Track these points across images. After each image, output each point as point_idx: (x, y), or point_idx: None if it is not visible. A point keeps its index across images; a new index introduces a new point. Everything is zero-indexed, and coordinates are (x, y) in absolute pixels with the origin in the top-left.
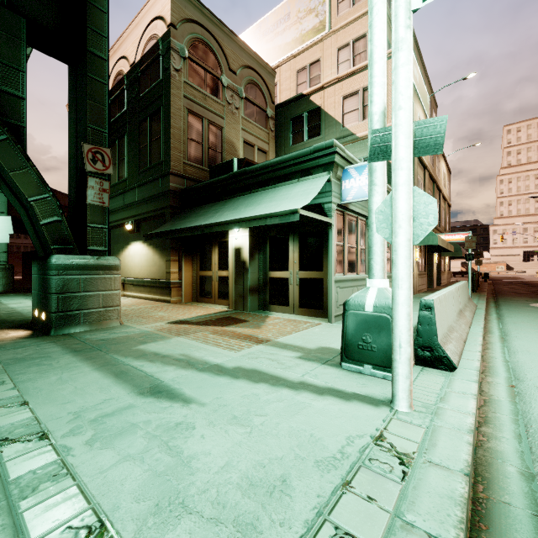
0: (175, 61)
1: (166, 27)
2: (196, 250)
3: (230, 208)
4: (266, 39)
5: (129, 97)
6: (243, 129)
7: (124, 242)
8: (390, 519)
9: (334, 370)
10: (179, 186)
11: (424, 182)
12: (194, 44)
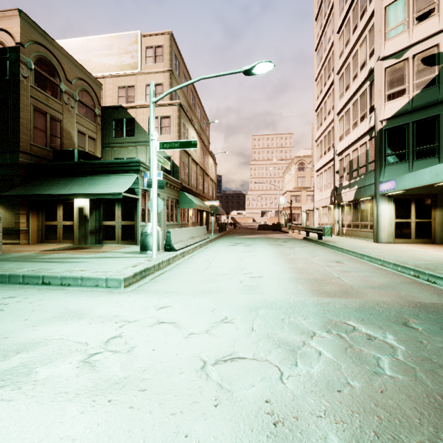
0: (23, 71)
1: (15, 43)
2: (41, 207)
3: (77, 184)
4: (94, 54)
5: None
6: (77, 122)
7: None
8: (143, 264)
9: (137, 254)
10: (27, 160)
11: (196, 172)
12: (39, 59)
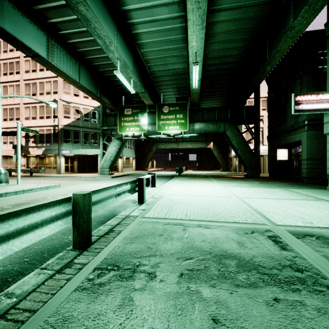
0: None
1: None
2: None
3: None
4: None
5: None
6: None
7: None
8: (38, 184)
9: None
10: None
11: None
12: None
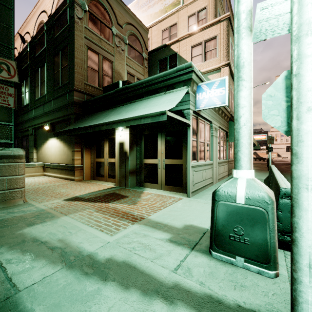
0: (78, 12)
1: None
2: (93, 144)
3: (115, 113)
4: (142, 10)
5: (47, 39)
6: (127, 65)
7: (45, 138)
8: None
9: (204, 259)
10: (81, 99)
11: None
12: (92, 2)
